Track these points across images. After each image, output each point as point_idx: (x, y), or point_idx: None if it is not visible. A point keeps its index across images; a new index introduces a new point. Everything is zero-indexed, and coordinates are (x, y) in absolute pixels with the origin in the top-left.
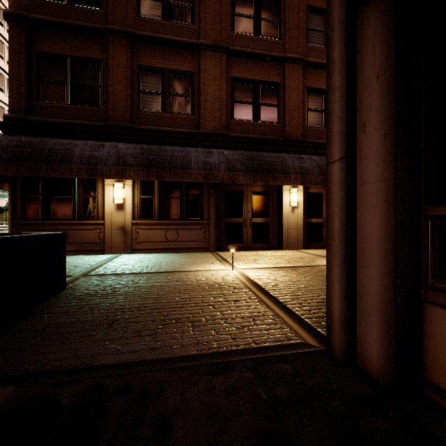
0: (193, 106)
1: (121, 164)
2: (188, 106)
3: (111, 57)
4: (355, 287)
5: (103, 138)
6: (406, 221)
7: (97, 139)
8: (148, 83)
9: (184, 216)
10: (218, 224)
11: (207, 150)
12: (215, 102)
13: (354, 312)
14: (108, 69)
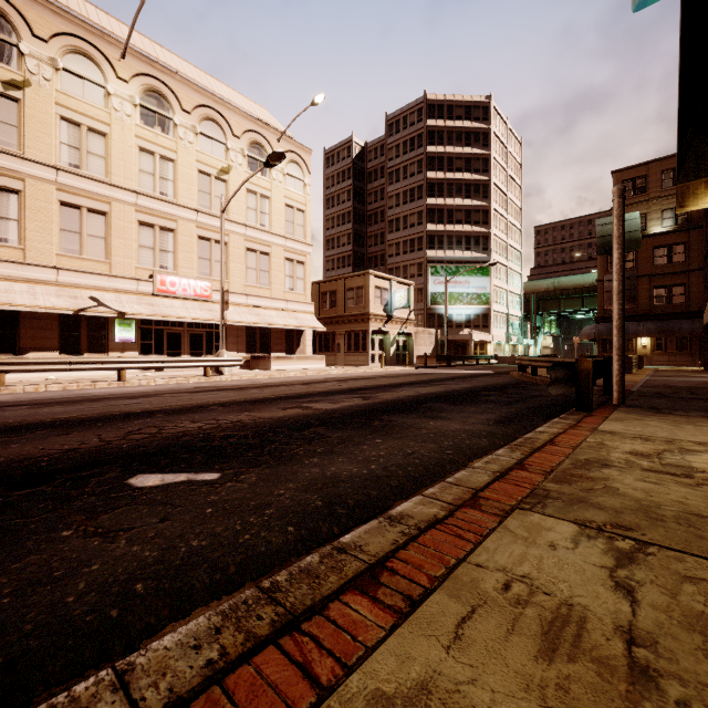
0: (685, 299)
1: (649, 332)
2: (681, 299)
3: (640, 286)
4: (705, 361)
5: (636, 320)
6: (707, 353)
7: (633, 320)
8: (658, 293)
9: (679, 350)
10: (702, 354)
11: (692, 322)
12: (699, 295)
13: (705, 364)
14: (638, 291)
